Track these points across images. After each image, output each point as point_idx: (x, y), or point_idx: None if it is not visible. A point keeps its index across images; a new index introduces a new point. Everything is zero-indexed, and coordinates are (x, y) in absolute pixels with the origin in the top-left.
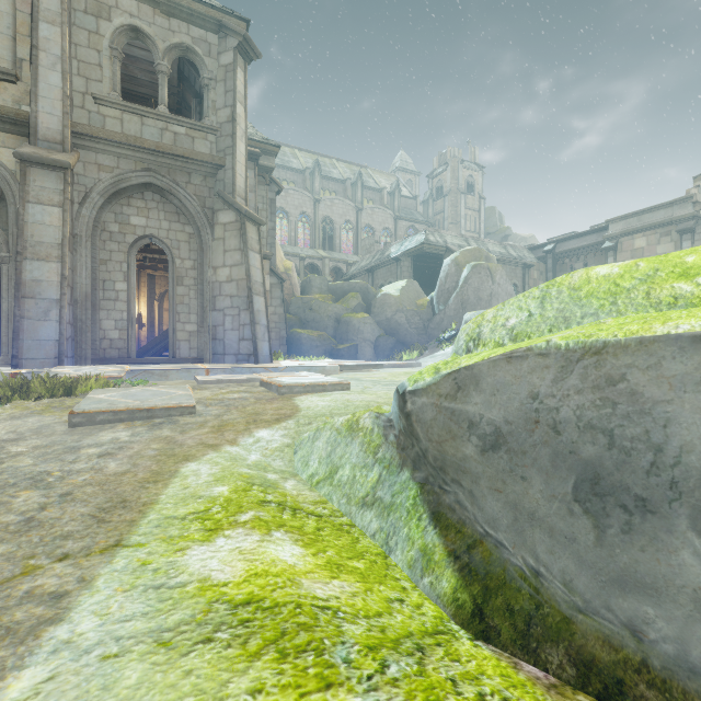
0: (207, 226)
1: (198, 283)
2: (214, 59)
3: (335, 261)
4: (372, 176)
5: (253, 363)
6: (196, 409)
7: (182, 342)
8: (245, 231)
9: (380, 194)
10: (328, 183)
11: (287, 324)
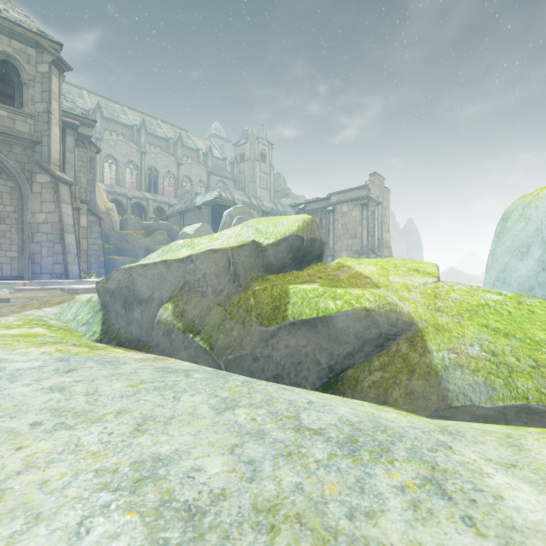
0: (27, 183)
1: (19, 222)
2: (32, 66)
3: (159, 202)
4: (192, 139)
5: (65, 279)
6: (11, 300)
7: (4, 264)
8: (59, 190)
9: (197, 153)
10: (153, 139)
11: (105, 252)
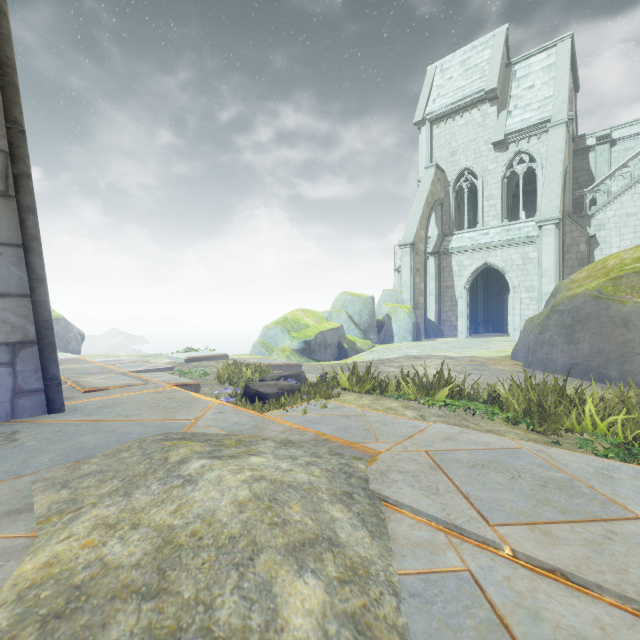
0: None
1: None
2: None
3: None
4: None
5: None
6: None
7: None
8: None
9: None
10: None
11: None
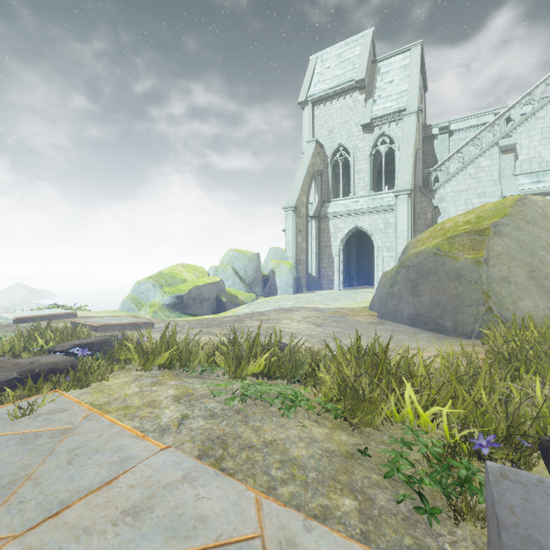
0: None
1: None
2: None
3: None
4: None
5: None
6: None
7: None
8: None
9: None
10: None
11: None
